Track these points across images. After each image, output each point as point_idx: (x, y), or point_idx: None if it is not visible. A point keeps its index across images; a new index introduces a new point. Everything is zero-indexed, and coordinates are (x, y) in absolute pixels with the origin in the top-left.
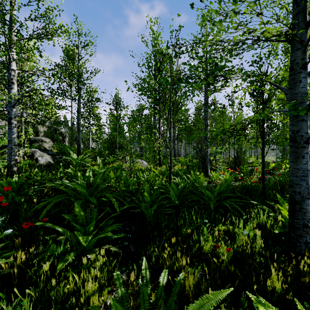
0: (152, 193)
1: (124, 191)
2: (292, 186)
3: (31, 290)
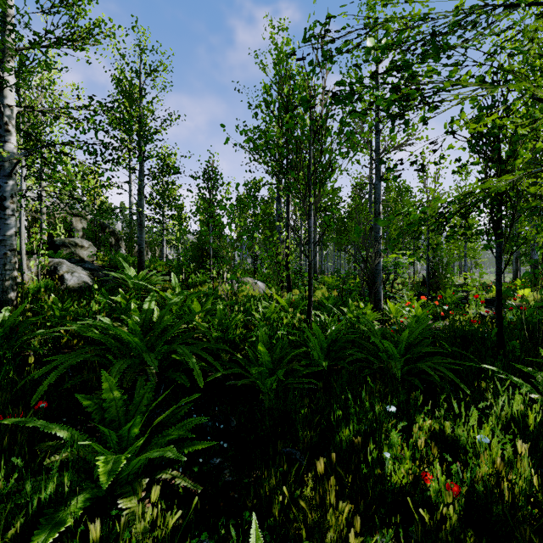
0: (274, 343)
1: (219, 340)
2: None
3: None
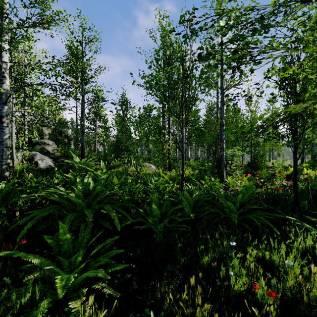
0: (161, 202)
1: (129, 201)
2: None
3: None
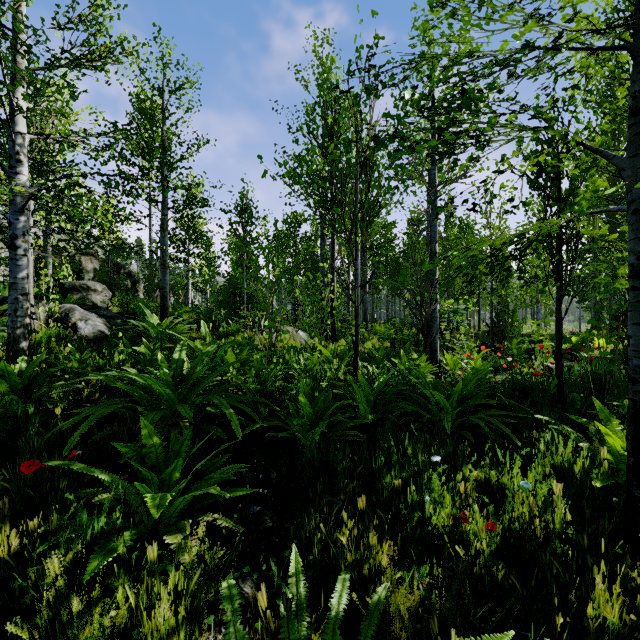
0: (316, 396)
1: (256, 393)
2: (636, 380)
3: (20, 625)
